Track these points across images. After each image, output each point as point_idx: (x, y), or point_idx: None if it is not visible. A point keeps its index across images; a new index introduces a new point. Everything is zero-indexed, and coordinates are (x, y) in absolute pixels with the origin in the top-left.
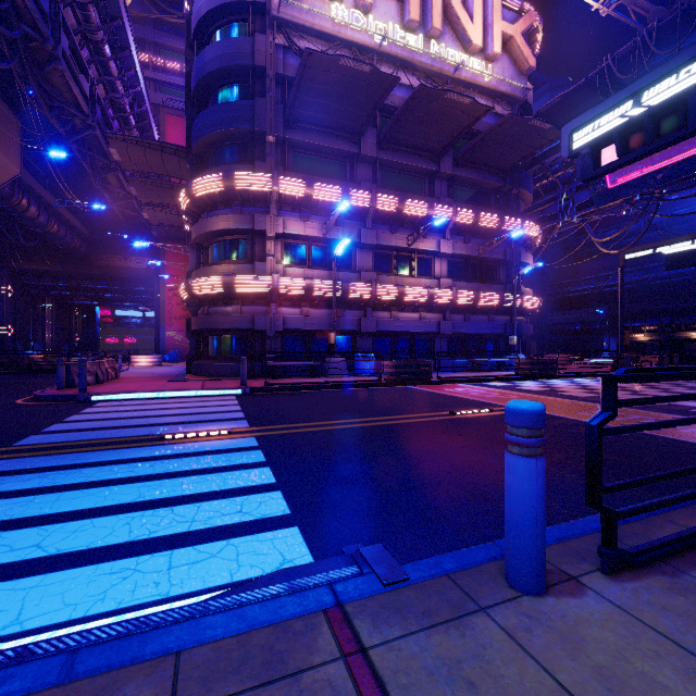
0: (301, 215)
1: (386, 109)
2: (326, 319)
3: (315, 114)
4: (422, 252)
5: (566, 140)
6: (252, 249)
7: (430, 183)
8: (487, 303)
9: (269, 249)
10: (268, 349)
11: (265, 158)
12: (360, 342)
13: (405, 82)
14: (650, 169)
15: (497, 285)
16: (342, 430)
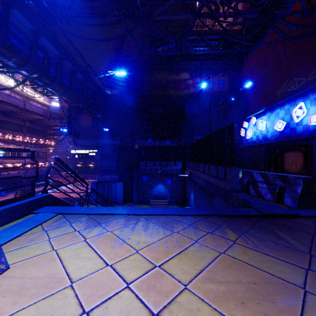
0: None
1: (5, 102)
2: None
3: None
4: None
5: (70, 150)
6: None
7: (21, 127)
8: (41, 166)
9: None
10: None
11: None
12: None
13: (13, 95)
14: None
15: (43, 159)
16: None
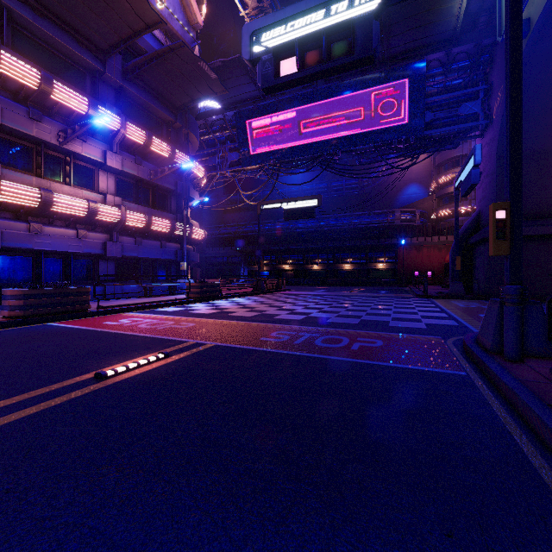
0: None
1: None
2: None
3: None
4: (82, 159)
5: (247, 41)
6: None
7: (93, 81)
8: (160, 229)
9: None
10: None
11: None
12: None
13: None
14: (275, 148)
15: (169, 213)
16: None
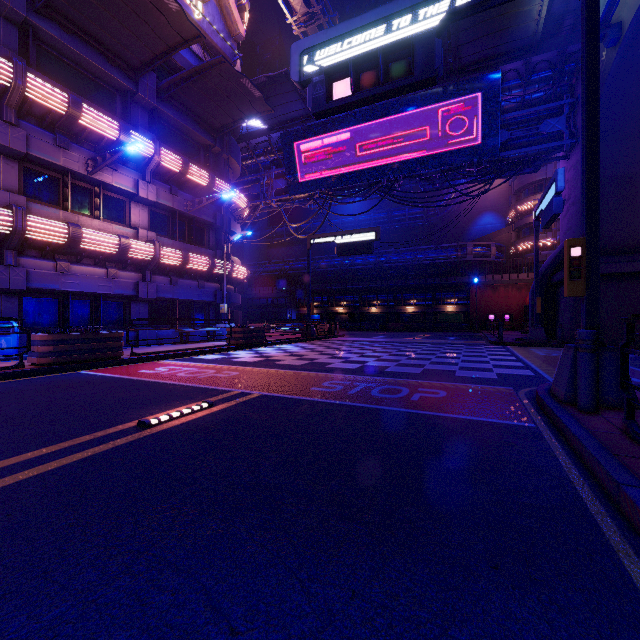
0: None
1: None
2: None
3: None
4: (112, 189)
5: (296, 61)
6: None
7: (124, 103)
8: (197, 267)
9: None
10: None
11: None
12: None
13: None
14: (327, 173)
15: (207, 249)
16: None
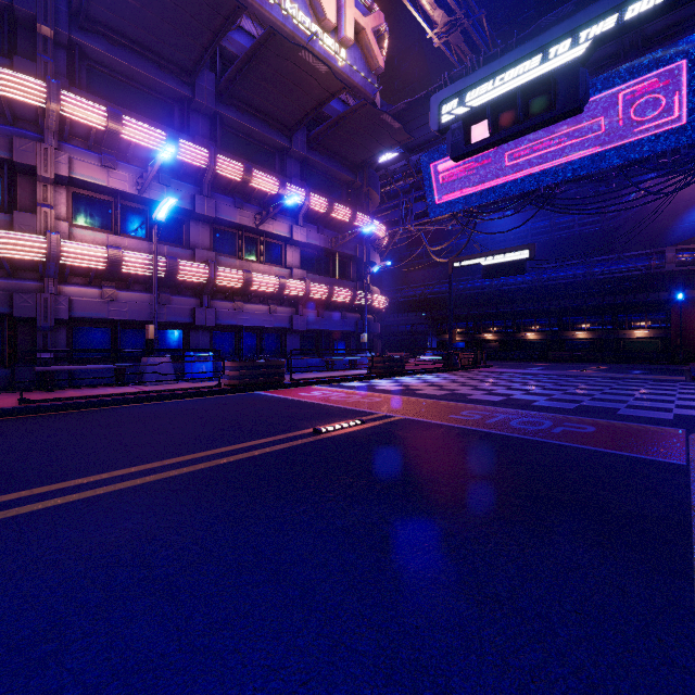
0: (102, 158)
1: (229, 56)
2: (144, 306)
3: (125, 21)
4: (272, 236)
5: (435, 111)
6: (11, 192)
7: (281, 159)
8: (340, 299)
9: (42, 196)
10: (40, 346)
11: (36, 57)
12: (194, 337)
13: (252, 31)
14: (471, 190)
15: (349, 281)
16: (128, 492)
